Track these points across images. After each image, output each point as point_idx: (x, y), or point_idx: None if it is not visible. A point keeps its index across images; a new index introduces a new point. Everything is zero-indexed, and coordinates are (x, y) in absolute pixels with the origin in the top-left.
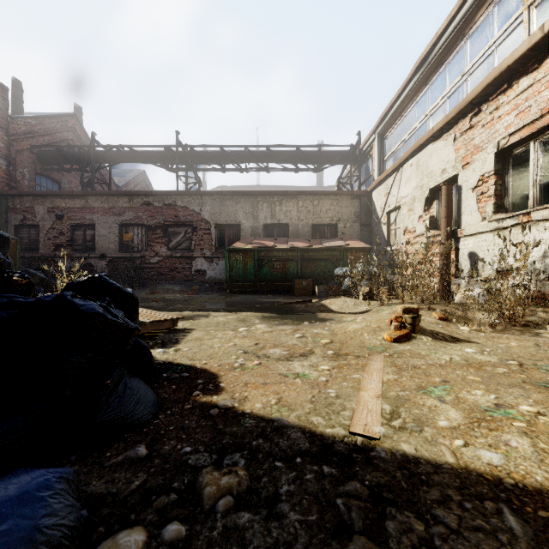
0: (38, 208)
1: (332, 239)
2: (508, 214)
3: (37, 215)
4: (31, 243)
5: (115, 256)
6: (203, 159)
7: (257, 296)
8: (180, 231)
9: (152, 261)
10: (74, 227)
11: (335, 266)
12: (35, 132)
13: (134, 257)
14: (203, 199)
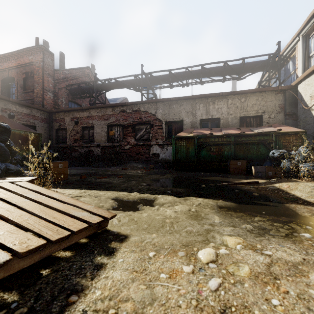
0: (66, 119)
1: (261, 127)
2: None
3: (66, 123)
4: (63, 138)
5: (104, 145)
6: (158, 81)
7: (197, 173)
8: (142, 127)
9: (125, 148)
10: (83, 129)
11: (268, 149)
12: (68, 78)
13: (115, 146)
14: (157, 105)
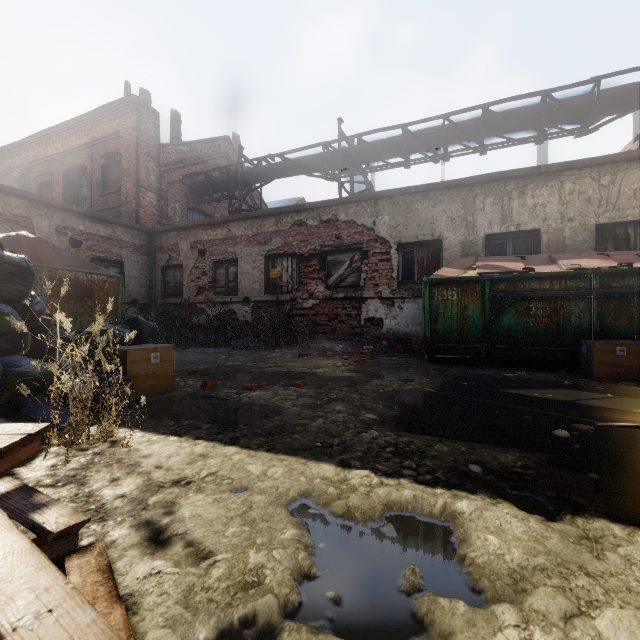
0: (181, 245)
1: None
2: None
3: (181, 253)
4: (176, 286)
5: (259, 300)
6: (376, 153)
7: (494, 373)
8: (343, 259)
9: (305, 305)
10: (216, 265)
11: None
12: (186, 161)
13: (282, 301)
14: (378, 205)
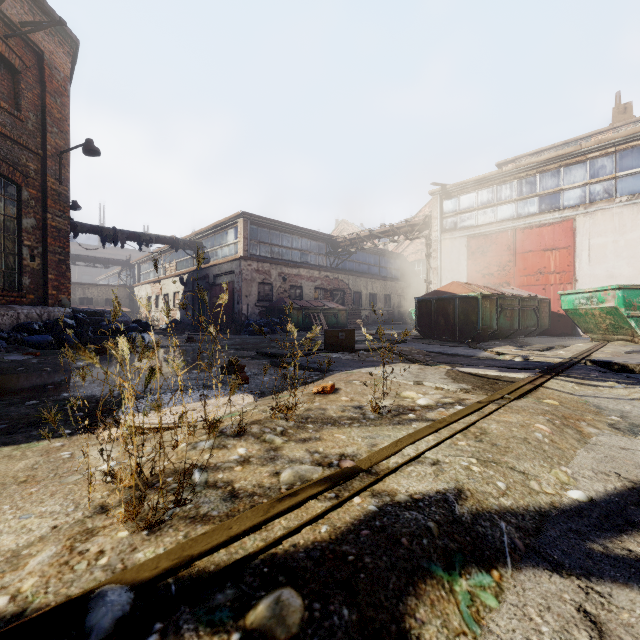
0: None
1: None
2: (158, 308)
3: None
4: None
5: None
6: None
7: None
8: None
9: None
10: None
11: None
12: None
13: None
14: None
